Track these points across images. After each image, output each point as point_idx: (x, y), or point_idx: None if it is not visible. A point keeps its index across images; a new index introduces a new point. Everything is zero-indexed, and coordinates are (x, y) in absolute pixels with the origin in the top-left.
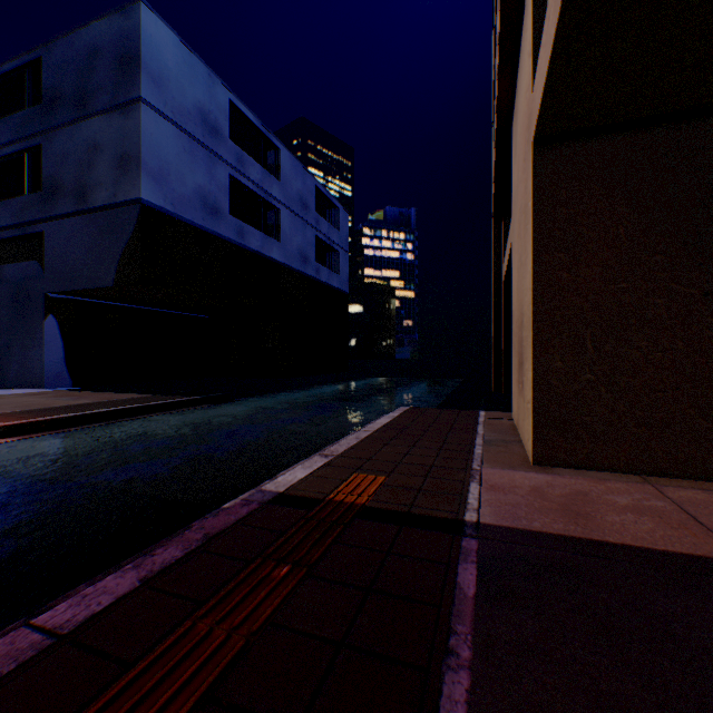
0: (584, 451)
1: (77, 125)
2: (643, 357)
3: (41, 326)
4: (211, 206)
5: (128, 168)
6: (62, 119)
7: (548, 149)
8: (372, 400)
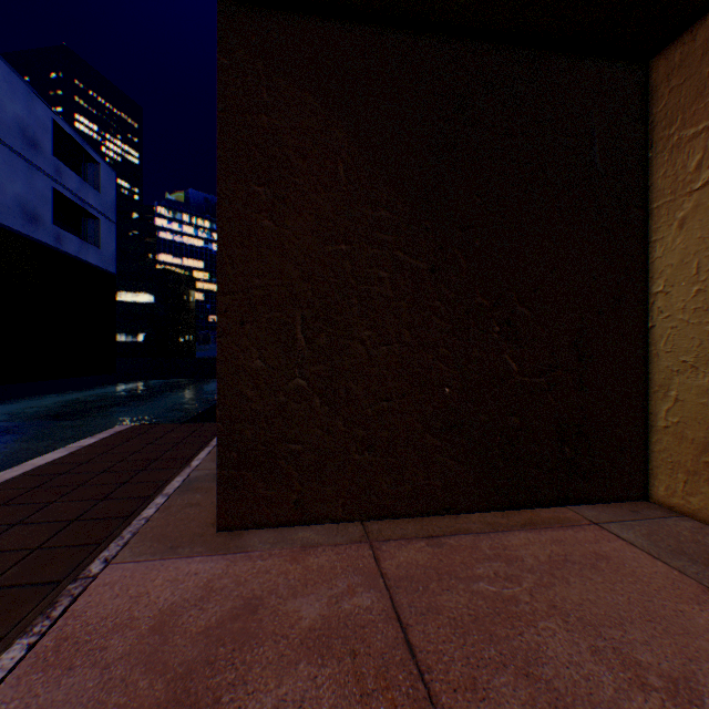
0: (294, 498)
1: None
2: (368, 352)
3: None
4: None
5: None
6: None
7: (244, 15)
8: (105, 414)
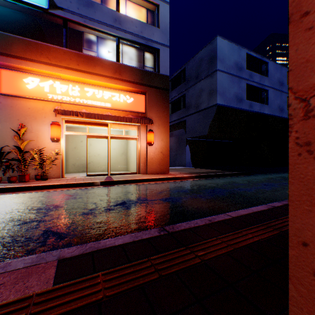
0: None
1: (195, 85)
2: None
3: (185, 148)
4: (238, 99)
5: (212, 94)
6: (191, 84)
7: None
8: None
